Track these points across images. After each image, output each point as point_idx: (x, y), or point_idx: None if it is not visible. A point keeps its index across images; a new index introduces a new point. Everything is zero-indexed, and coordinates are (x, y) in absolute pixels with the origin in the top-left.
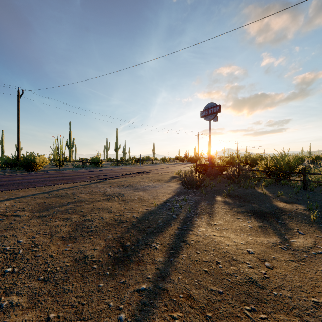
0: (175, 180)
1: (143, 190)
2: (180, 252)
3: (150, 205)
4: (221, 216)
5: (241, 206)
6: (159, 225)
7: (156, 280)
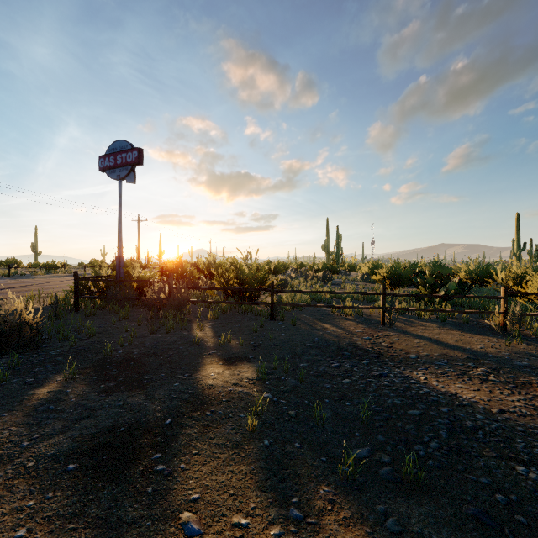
0: None
1: None
2: None
3: None
4: None
5: (83, 417)
6: None
7: None
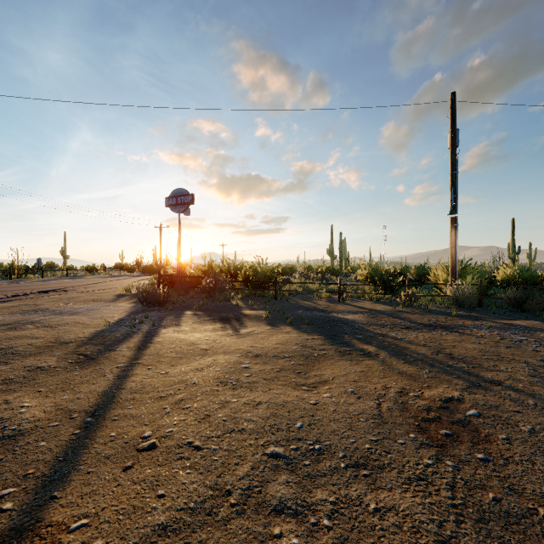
0: (126, 299)
1: (73, 314)
2: (148, 348)
3: (97, 326)
4: (188, 325)
5: (210, 316)
6: (119, 338)
7: (130, 361)
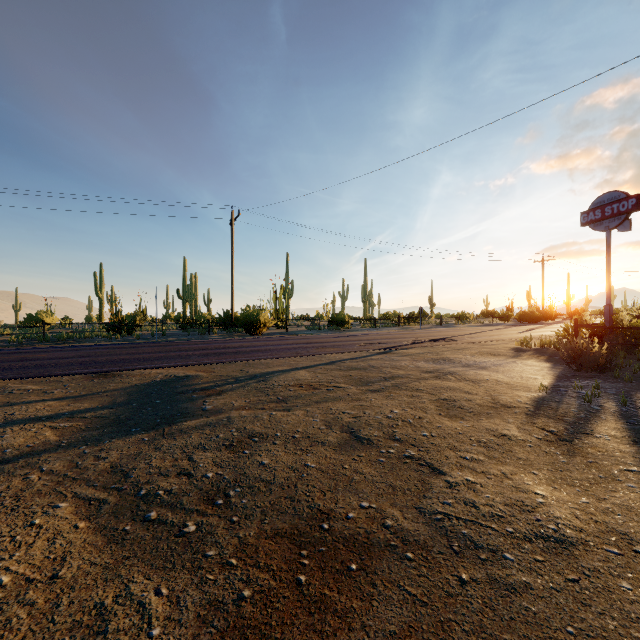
0: (530, 355)
1: (481, 368)
2: None
3: (526, 389)
4: None
5: None
6: (579, 415)
7: None
